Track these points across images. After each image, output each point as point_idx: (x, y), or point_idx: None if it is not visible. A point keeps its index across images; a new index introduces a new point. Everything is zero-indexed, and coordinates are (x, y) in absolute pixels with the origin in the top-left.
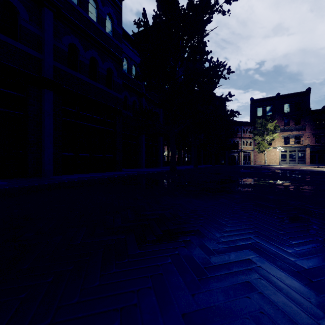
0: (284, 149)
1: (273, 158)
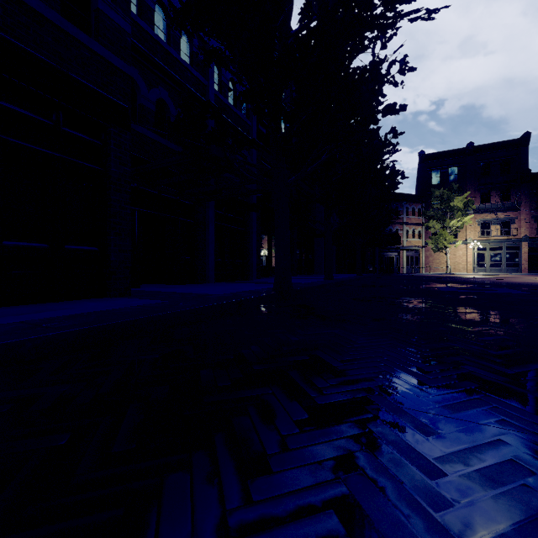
0: (481, 245)
1: (461, 262)
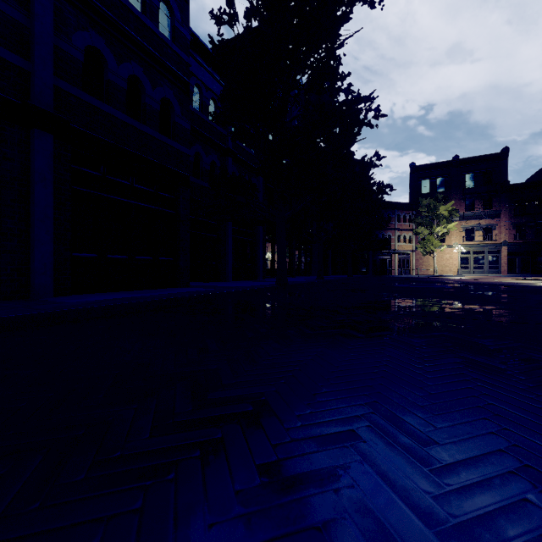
0: (466, 249)
1: (447, 264)
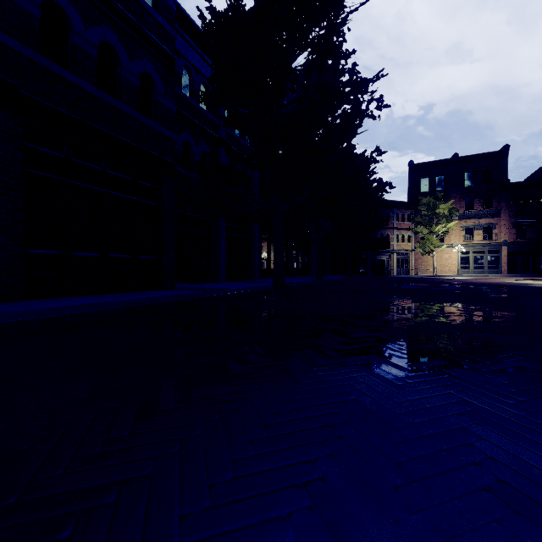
0: (465, 249)
1: (447, 264)
